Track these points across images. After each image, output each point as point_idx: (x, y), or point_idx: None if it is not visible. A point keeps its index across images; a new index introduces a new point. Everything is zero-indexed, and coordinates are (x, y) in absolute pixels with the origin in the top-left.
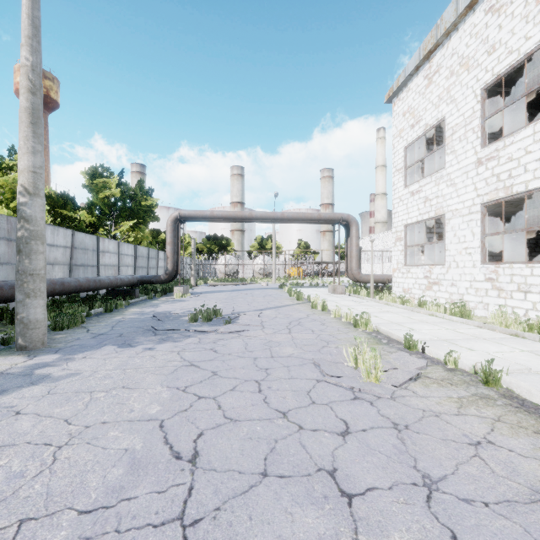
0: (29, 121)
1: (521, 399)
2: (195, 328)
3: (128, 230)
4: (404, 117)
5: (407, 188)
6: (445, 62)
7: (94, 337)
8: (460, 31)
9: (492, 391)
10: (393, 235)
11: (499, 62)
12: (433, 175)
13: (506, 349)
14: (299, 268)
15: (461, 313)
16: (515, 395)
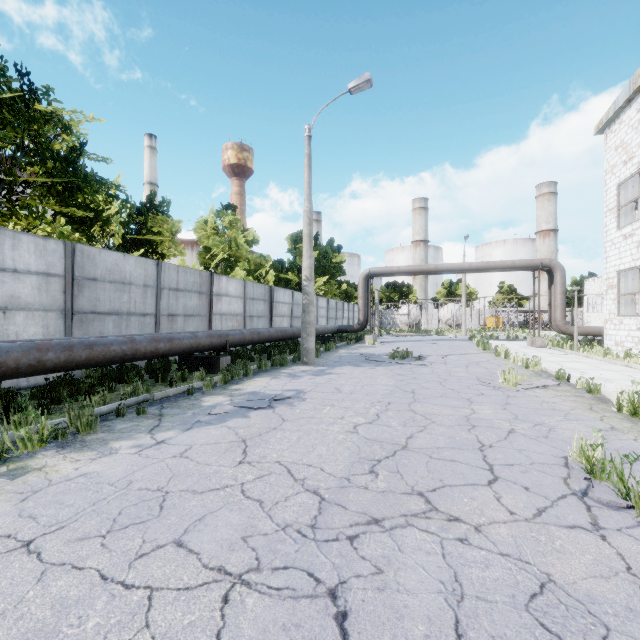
0: (308, 241)
1: (604, 398)
2: (395, 361)
3: (320, 285)
4: (616, 152)
5: (620, 231)
6: None
7: (335, 362)
8: None
9: (590, 395)
10: (605, 282)
11: None
12: None
13: None
14: (497, 318)
15: None
16: (605, 397)
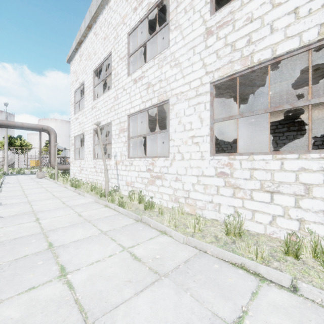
0: None
1: None
2: None
3: None
4: (74, 74)
5: (75, 115)
6: (85, 52)
7: None
8: (88, 38)
9: None
10: (71, 142)
11: (97, 61)
12: (81, 111)
13: (54, 202)
14: (37, 161)
15: (76, 185)
16: None
